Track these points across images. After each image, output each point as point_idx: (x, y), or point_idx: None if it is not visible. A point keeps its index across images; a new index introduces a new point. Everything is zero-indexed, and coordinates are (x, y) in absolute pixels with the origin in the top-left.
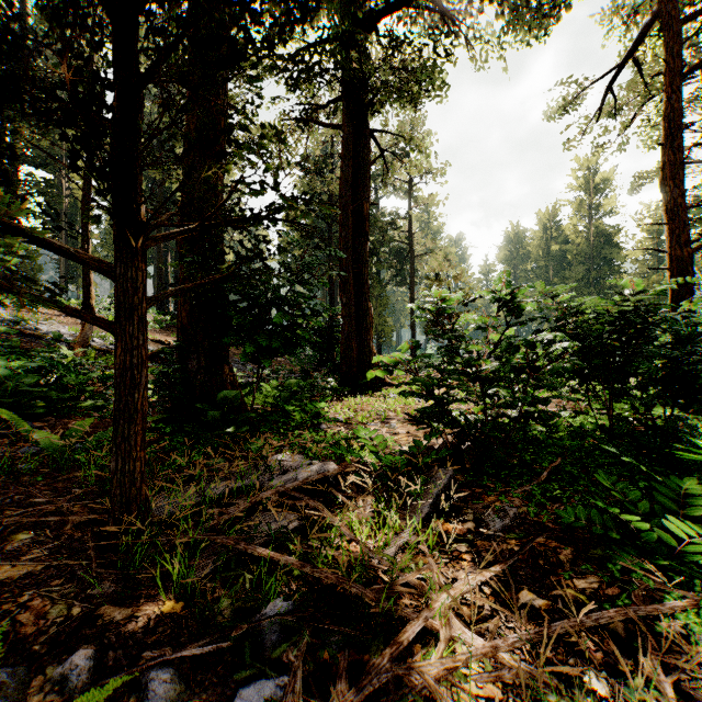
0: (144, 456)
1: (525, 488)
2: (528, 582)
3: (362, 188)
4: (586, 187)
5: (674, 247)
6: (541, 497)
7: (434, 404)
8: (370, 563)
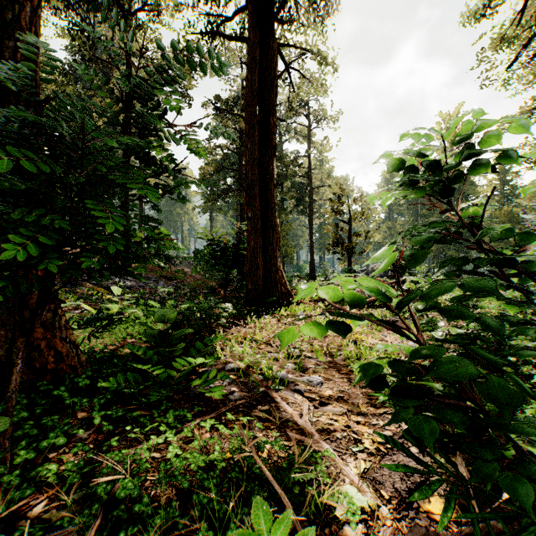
0: None
1: None
2: None
3: (269, 100)
4: None
5: None
6: None
7: None
8: None
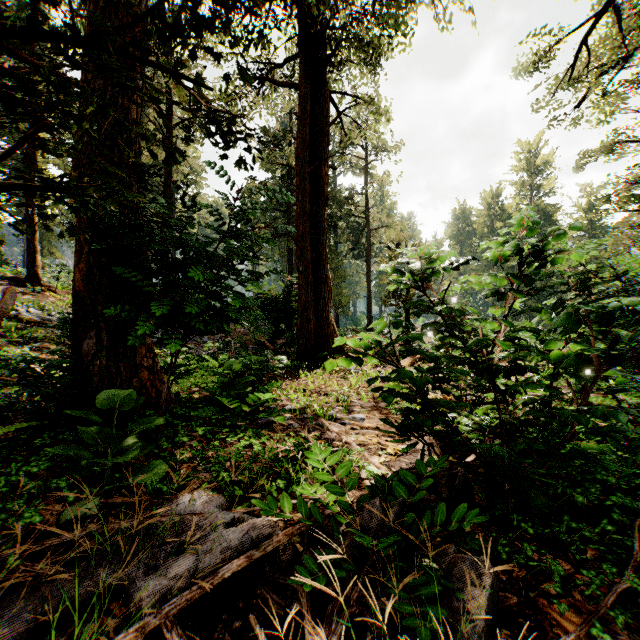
0: None
1: (620, 588)
2: None
3: (320, 150)
4: (527, 168)
5: None
6: None
7: (423, 404)
8: None
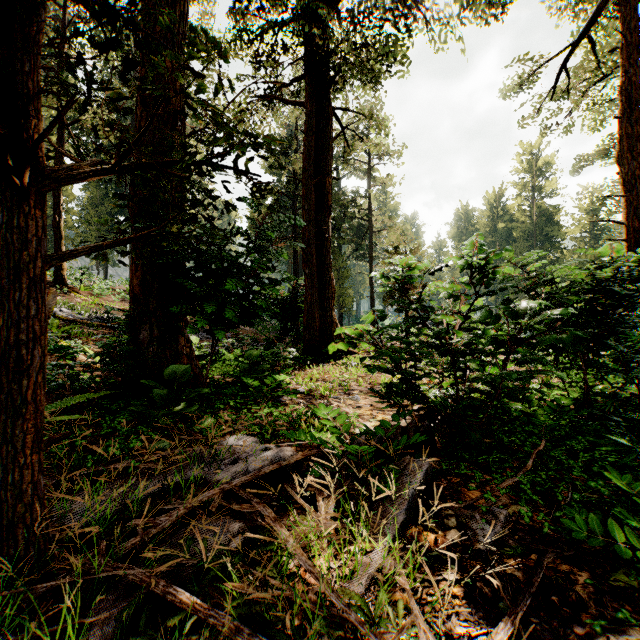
0: (38, 461)
1: (512, 481)
2: (546, 638)
3: (324, 163)
4: (529, 170)
5: (631, 218)
6: (531, 493)
7: (401, 378)
8: (332, 609)
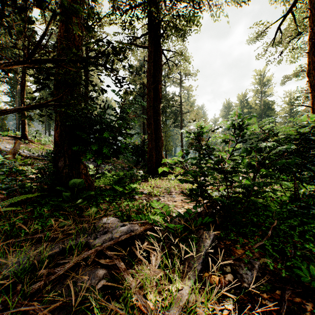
0: None
1: (260, 243)
2: None
3: (158, 77)
4: (259, 83)
5: (314, 104)
6: (272, 251)
7: (198, 186)
8: None
